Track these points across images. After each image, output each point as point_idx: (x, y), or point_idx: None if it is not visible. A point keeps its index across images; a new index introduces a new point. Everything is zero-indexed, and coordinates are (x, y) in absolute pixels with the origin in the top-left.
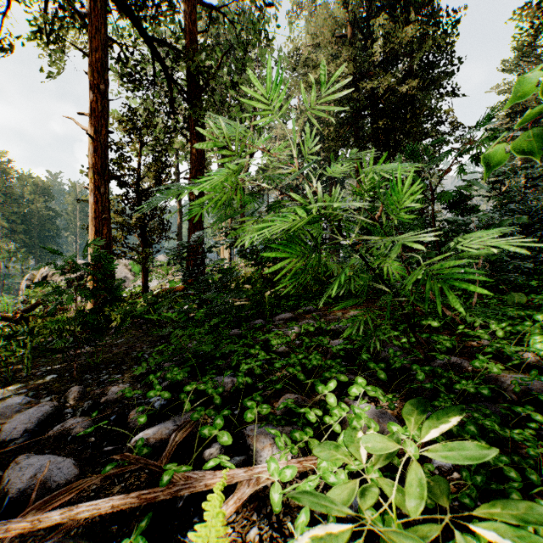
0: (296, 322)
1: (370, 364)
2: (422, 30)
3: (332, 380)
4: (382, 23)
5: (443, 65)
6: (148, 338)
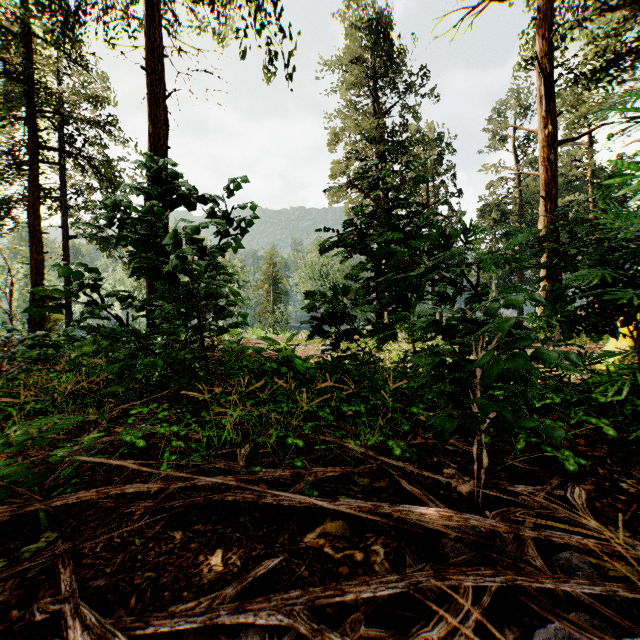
0: None
1: None
2: None
3: None
4: None
5: None
6: None
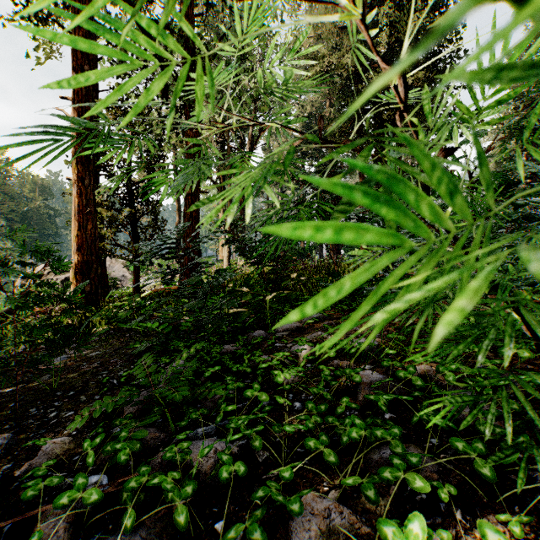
0: (306, 338)
1: (456, 442)
2: (428, 19)
3: (413, 513)
4: (386, 12)
5: (449, 57)
6: (127, 350)
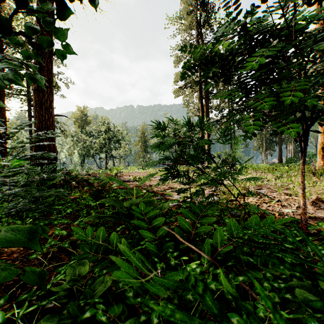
0: None
1: None
2: None
3: None
4: None
5: None
6: None
